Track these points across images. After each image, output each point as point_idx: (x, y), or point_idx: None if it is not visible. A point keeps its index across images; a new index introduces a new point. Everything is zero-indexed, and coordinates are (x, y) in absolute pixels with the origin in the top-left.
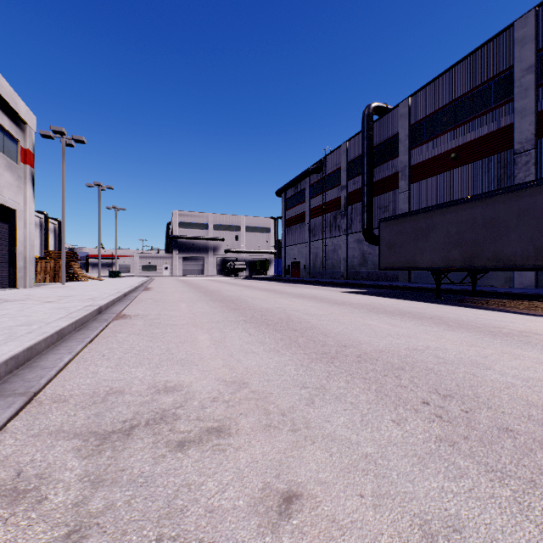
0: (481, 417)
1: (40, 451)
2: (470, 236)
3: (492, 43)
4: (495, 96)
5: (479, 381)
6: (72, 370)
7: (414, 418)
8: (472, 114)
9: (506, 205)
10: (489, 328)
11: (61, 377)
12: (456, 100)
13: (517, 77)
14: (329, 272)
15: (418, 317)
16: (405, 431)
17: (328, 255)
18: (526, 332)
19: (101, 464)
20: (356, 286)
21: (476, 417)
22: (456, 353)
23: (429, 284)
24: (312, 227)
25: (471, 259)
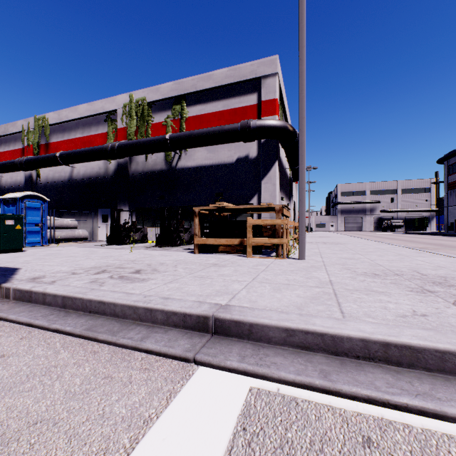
0: None
1: None
2: None
3: None
4: None
5: None
6: None
7: None
8: None
9: None
10: None
11: None
12: None
13: None
14: None
15: None
16: None
17: None
18: None
19: None
20: None
21: None
22: None
23: None
24: None
25: None
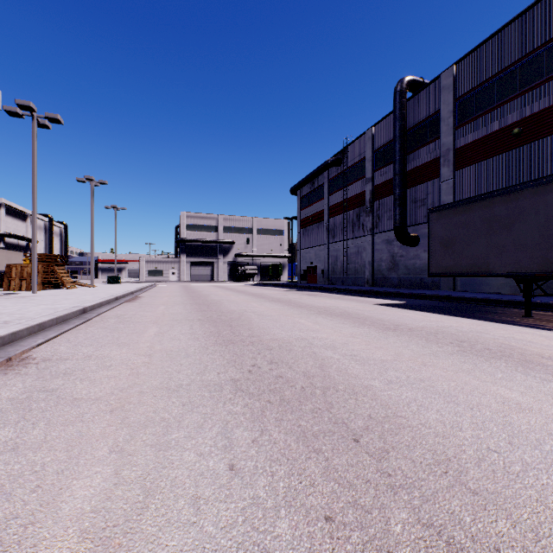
0: None
1: None
2: None
3: None
4: None
5: None
6: None
7: None
8: (543, 76)
9: None
10: None
11: None
12: (521, 60)
13: None
14: (351, 278)
15: None
16: None
17: (350, 259)
18: None
19: None
20: (390, 295)
21: None
22: None
23: (485, 294)
24: (331, 227)
25: None
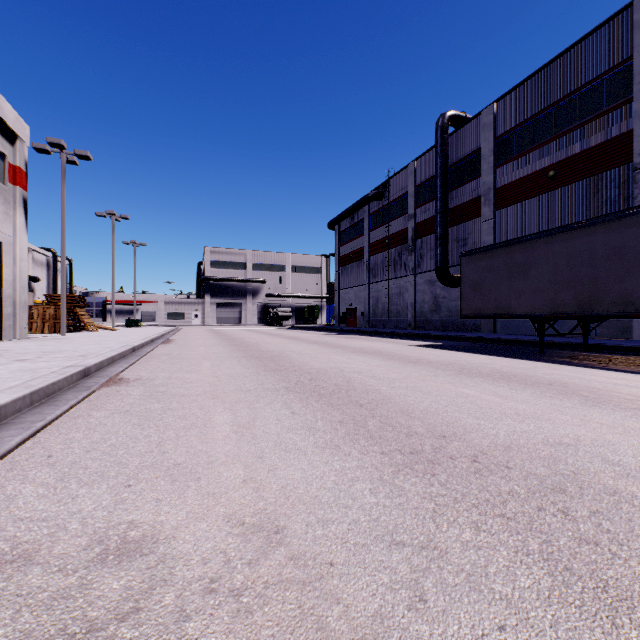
0: None
1: None
2: (587, 272)
3: (603, 30)
4: (608, 96)
5: None
6: None
7: None
8: (576, 121)
9: (639, 230)
10: None
11: None
12: (556, 104)
13: (637, 71)
14: (393, 321)
15: (532, 383)
16: None
17: (392, 300)
18: None
19: None
20: (429, 338)
21: None
22: (632, 452)
23: (522, 336)
24: (372, 266)
25: (588, 302)
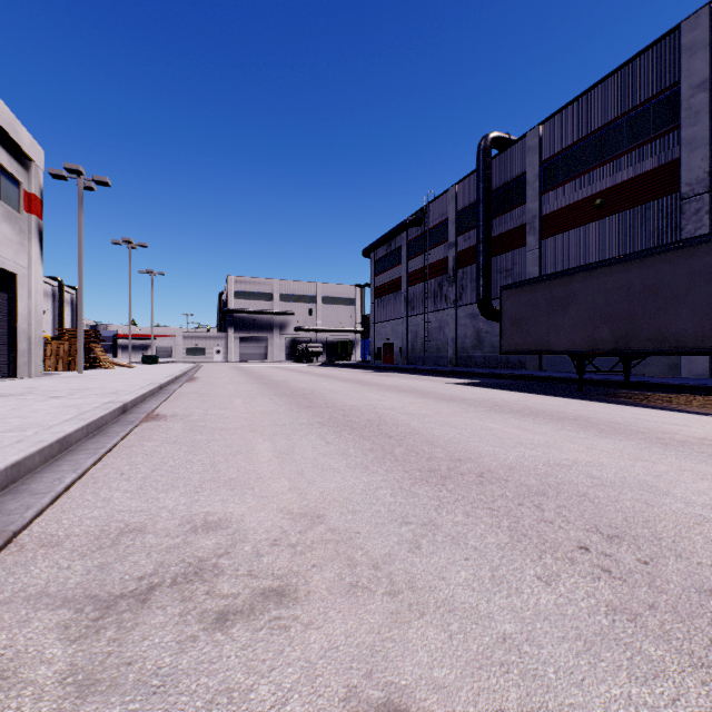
0: (669, 572)
1: (7, 630)
2: (624, 308)
3: (651, 52)
4: (655, 122)
5: (656, 513)
6: (75, 496)
7: (570, 573)
8: (623, 147)
9: (673, 267)
10: (657, 434)
11: (58, 507)
12: (603, 128)
13: (684, 97)
14: (433, 357)
15: (557, 418)
16: (560, 595)
17: (432, 335)
18: (708, 439)
19: (97, 653)
20: (469, 375)
21: (661, 572)
22: (616, 470)
23: (567, 373)
24: (410, 298)
25: (625, 339)
